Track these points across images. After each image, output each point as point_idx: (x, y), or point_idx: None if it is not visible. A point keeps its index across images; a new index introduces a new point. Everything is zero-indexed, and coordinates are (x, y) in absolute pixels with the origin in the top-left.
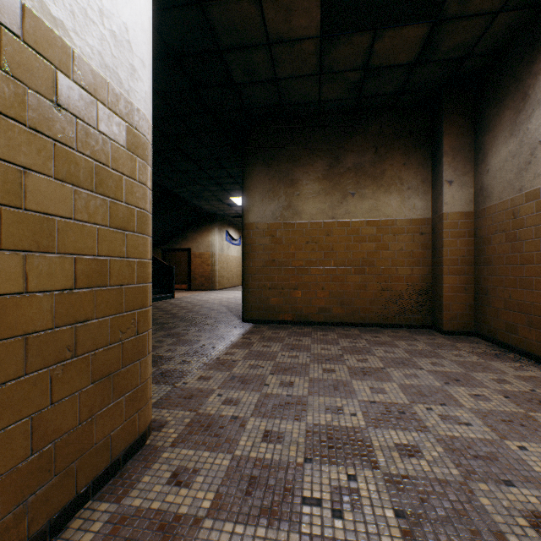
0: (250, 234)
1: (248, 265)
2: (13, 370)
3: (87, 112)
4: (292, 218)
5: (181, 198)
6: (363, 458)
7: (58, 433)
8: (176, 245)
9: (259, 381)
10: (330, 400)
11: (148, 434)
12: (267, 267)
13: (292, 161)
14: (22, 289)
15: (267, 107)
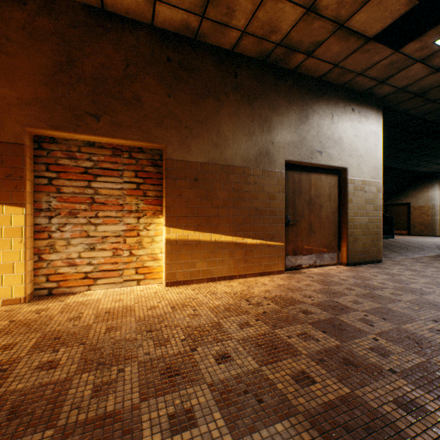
0: None
1: None
2: (360, 234)
3: (368, 190)
4: None
5: (399, 169)
6: None
7: (365, 247)
8: (395, 201)
9: (429, 263)
10: None
11: (381, 261)
12: None
13: None
14: (361, 222)
15: None
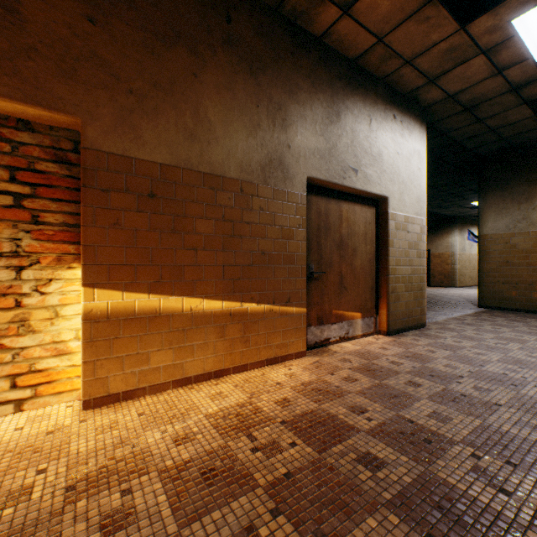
0: (484, 243)
1: (482, 265)
2: (402, 290)
3: (412, 229)
4: (526, 228)
5: None
6: (518, 343)
7: (408, 308)
8: None
9: (478, 325)
10: (519, 334)
11: (425, 325)
12: (500, 267)
13: (526, 183)
14: (403, 274)
15: (498, 150)
